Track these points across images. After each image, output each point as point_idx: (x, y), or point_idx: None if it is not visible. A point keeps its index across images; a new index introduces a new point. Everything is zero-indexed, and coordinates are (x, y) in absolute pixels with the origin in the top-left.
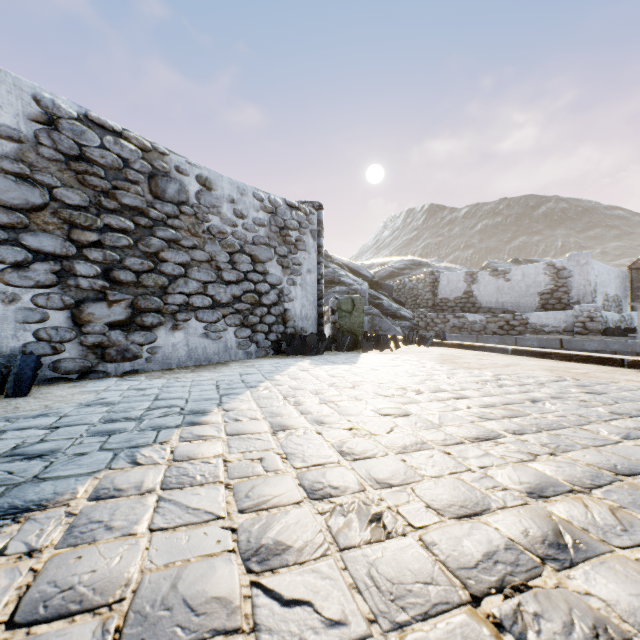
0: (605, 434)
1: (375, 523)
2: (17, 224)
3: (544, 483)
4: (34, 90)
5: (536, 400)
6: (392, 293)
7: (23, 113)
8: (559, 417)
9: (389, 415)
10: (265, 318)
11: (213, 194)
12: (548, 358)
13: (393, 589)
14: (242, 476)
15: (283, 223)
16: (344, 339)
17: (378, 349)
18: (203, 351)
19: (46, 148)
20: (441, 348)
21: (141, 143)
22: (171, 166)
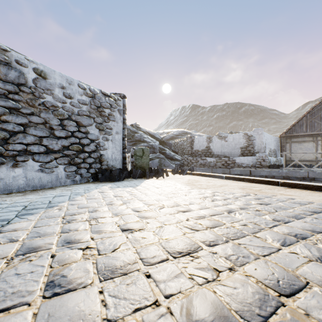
0: (270, 241)
1: None
2: None
3: (217, 319)
4: None
5: (231, 211)
6: (171, 147)
7: None
8: (242, 226)
9: (128, 230)
10: (87, 160)
11: (47, 81)
12: (242, 181)
13: None
14: None
15: (99, 104)
16: (136, 171)
17: (156, 177)
18: (39, 180)
19: None
20: (191, 176)
21: None
22: (12, 59)
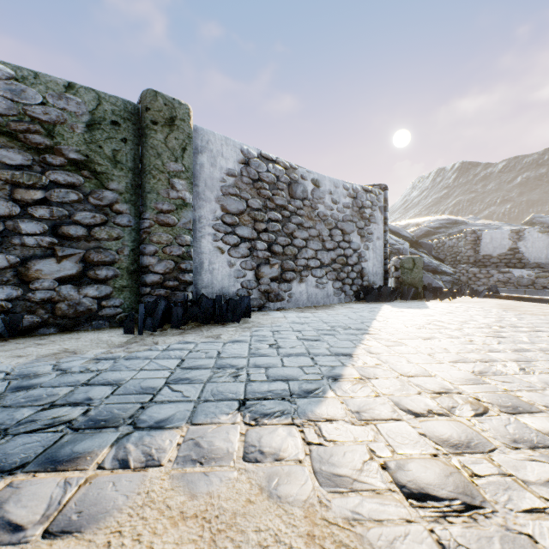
0: None
1: (523, 370)
2: (234, 223)
3: None
4: (240, 146)
5: None
6: (431, 251)
7: (236, 160)
8: None
9: (490, 337)
10: (349, 274)
11: (320, 190)
12: None
13: (547, 384)
14: (431, 353)
15: (361, 204)
16: (408, 290)
17: (438, 299)
18: (315, 297)
19: (245, 177)
20: (495, 299)
21: (284, 164)
22: (298, 176)
